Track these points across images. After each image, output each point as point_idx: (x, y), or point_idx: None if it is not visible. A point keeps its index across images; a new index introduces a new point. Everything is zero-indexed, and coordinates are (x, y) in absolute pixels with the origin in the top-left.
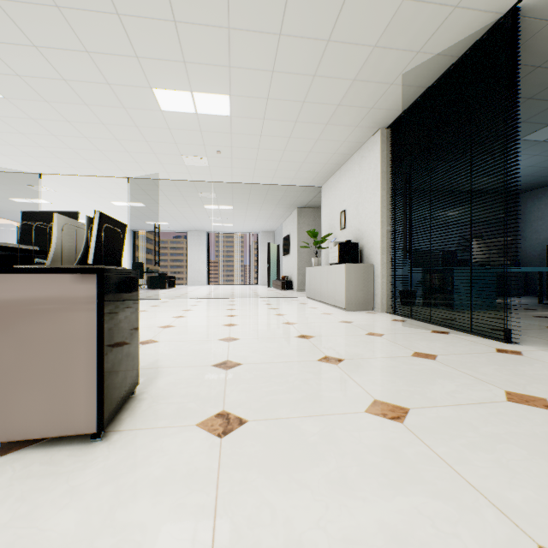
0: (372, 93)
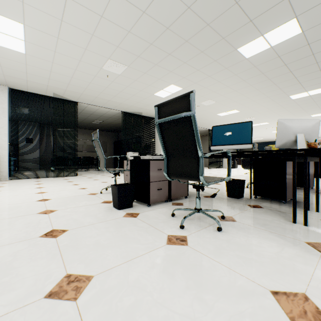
0: (39, 87)
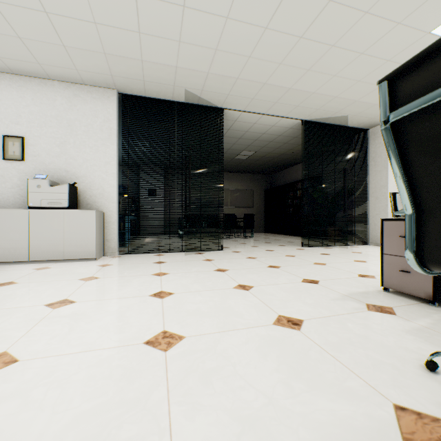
0: (162, 78)
